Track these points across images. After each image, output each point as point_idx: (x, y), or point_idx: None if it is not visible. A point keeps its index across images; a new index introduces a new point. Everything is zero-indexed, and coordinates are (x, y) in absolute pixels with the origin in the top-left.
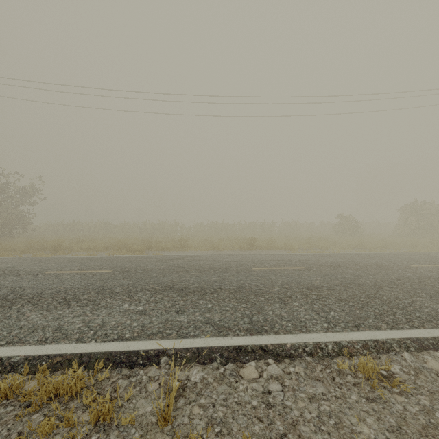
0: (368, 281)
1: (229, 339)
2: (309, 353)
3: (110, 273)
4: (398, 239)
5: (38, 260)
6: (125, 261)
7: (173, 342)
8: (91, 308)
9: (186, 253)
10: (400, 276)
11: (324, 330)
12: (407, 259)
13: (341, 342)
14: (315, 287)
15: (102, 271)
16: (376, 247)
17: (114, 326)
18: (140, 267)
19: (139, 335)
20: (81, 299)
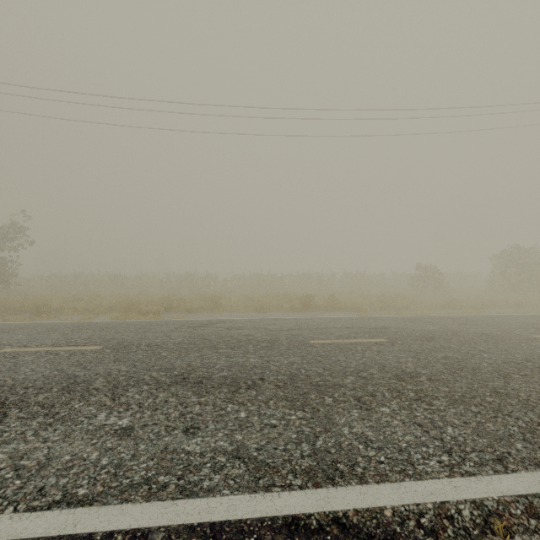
0: (484, 364)
1: (275, 497)
2: (430, 531)
3: (98, 351)
4: (496, 296)
5: (3, 329)
6: (127, 330)
7: (166, 509)
8: (39, 423)
9: (218, 316)
10: (528, 355)
11: (446, 470)
12: (522, 325)
13: (485, 502)
14: (409, 374)
15: (87, 347)
16: (470, 306)
17: (66, 466)
18: (146, 341)
19: (105, 491)
20: (31, 403)
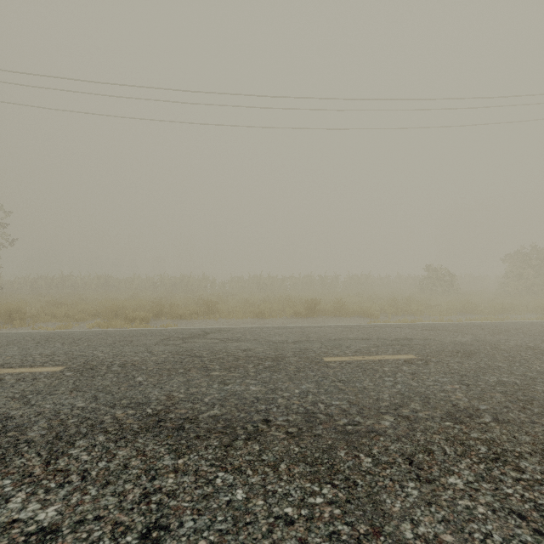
0: None
1: None
2: None
3: (55, 374)
4: (513, 300)
5: None
6: (103, 343)
7: None
8: None
9: (214, 323)
10: None
11: None
12: None
13: None
14: (466, 412)
15: (43, 369)
16: (489, 311)
17: None
18: (121, 359)
19: None
20: None
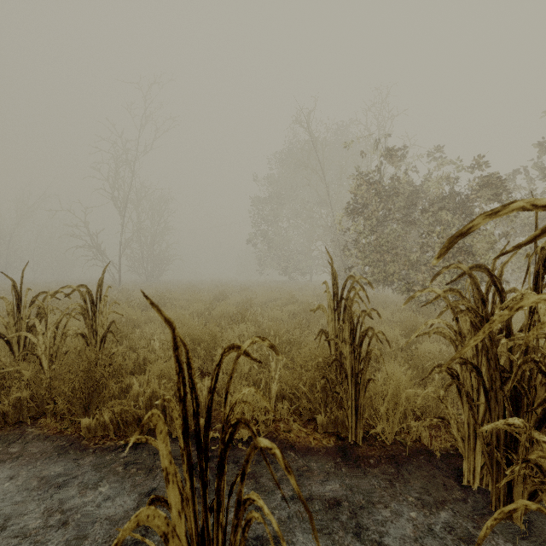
0: None
1: None
2: None
3: None
4: None
5: None
6: None
7: None
8: None
9: None
10: None
11: None
12: None
13: None
14: None
15: None
16: None
17: None
18: None
19: None
20: None
